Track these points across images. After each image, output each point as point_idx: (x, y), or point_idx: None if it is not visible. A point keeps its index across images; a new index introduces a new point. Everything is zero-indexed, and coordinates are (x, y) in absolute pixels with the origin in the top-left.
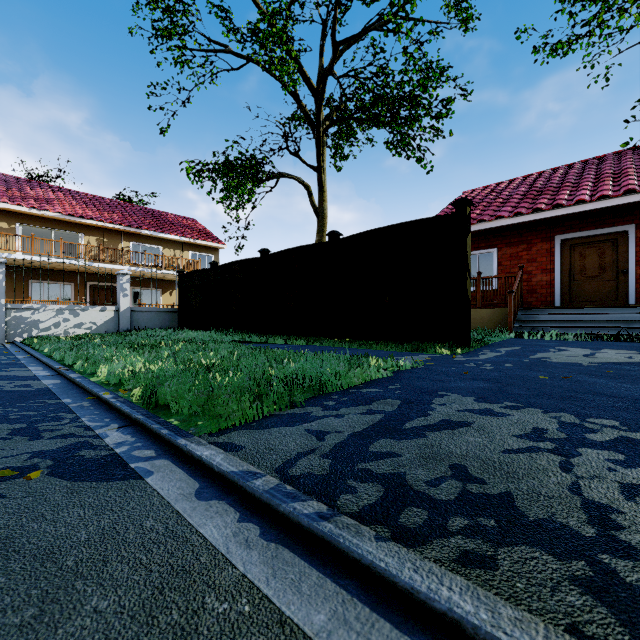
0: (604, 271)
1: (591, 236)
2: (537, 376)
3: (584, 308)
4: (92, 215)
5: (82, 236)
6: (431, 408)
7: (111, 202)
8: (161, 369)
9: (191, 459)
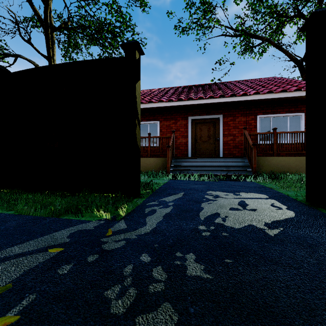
0: (210, 138)
1: (204, 119)
2: None
3: (206, 158)
4: None
5: None
6: None
7: None
8: None
9: None
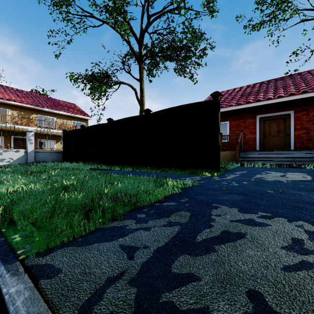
0: (279, 133)
1: (273, 116)
2: (266, 190)
3: (272, 151)
4: (14, 99)
5: (8, 110)
6: (212, 219)
7: (27, 93)
8: (30, 190)
9: (0, 294)
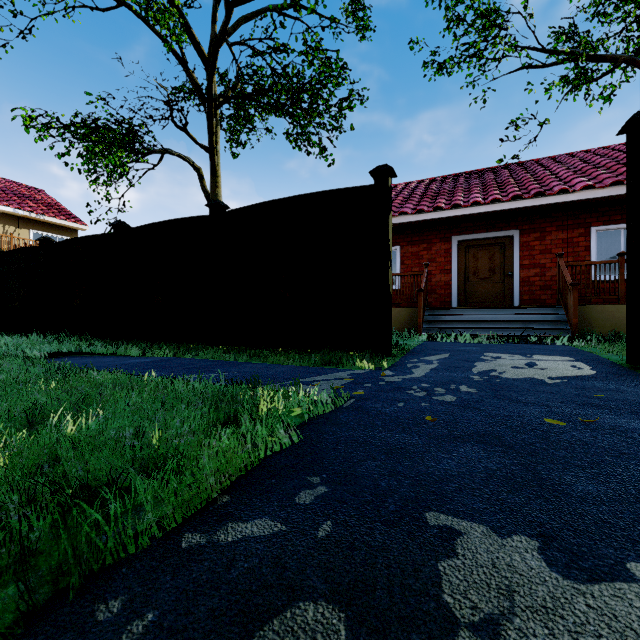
0: (494, 273)
1: (483, 239)
2: (542, 418)
3: (485, 309)
4: None
5: None
6: None
7: None
8: None
9: None
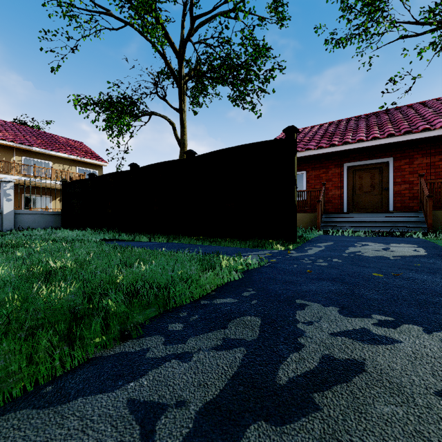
0: (374, 188)
1: (366, 164)
2: (371, 273)
3: (365, 213)
4: None
5: None
6: (299, 331)
7: (5, 123)
8: None
9: None
